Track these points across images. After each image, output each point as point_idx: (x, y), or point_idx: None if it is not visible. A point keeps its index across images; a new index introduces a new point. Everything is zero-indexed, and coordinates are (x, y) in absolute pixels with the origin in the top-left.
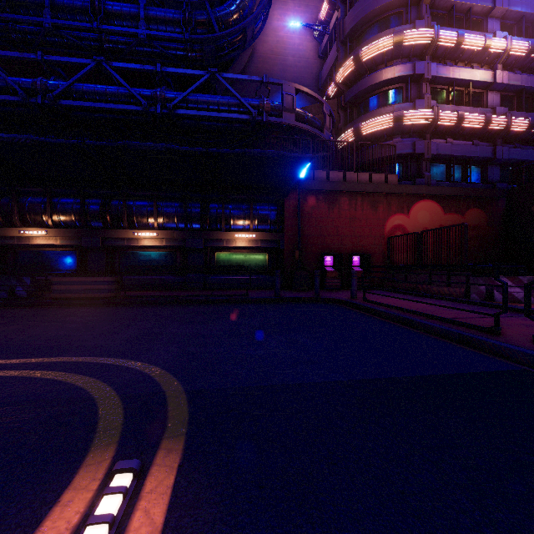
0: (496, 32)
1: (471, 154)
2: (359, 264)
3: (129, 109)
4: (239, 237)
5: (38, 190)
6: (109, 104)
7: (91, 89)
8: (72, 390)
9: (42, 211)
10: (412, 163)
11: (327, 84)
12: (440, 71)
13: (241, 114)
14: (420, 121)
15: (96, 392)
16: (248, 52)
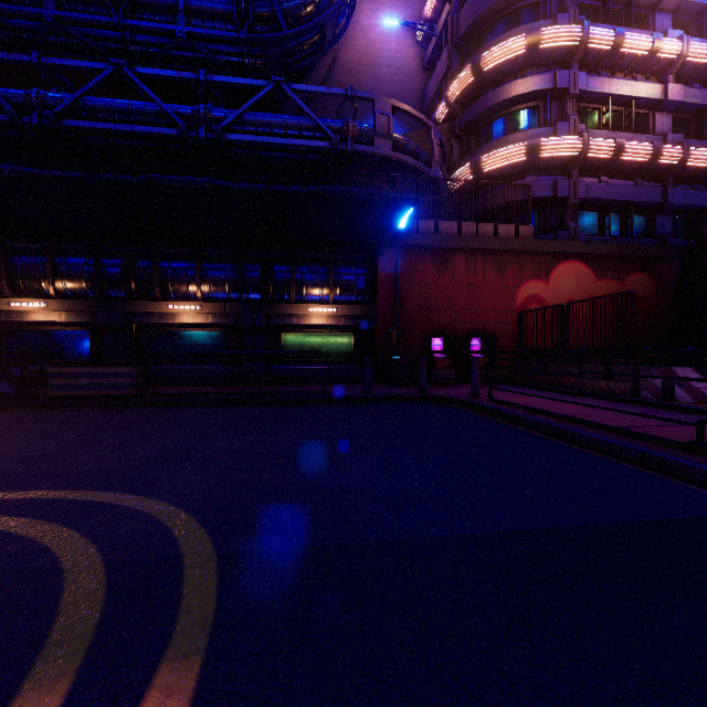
0: (668, 30)
1: (634, 198)
2: (479, 349)
3: (161, 133)
4: (315, 311)
5: (35, 246)
6: (133, 126)
7: (107, 105)
8: (30, 552)
9: (41, 275)
10: (552, 211)
11: (435, 105)
12: (591, 84)
13: (317, 141)
14: (564, 152)
15: (69, 557)
16: (327, 60)
